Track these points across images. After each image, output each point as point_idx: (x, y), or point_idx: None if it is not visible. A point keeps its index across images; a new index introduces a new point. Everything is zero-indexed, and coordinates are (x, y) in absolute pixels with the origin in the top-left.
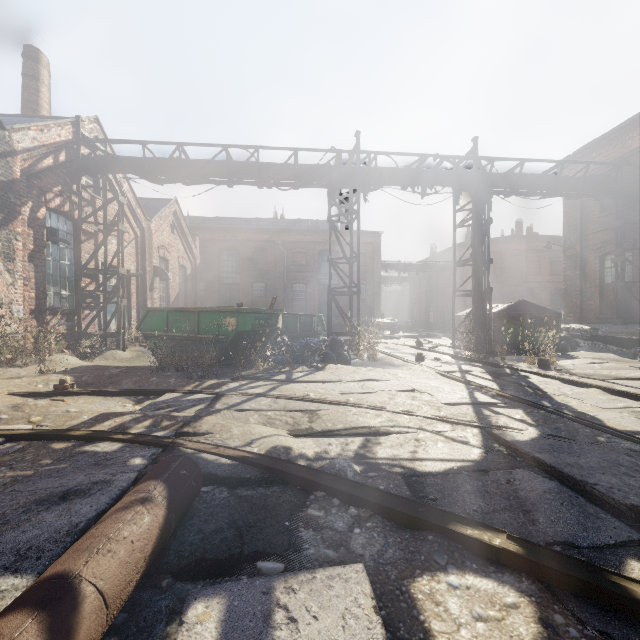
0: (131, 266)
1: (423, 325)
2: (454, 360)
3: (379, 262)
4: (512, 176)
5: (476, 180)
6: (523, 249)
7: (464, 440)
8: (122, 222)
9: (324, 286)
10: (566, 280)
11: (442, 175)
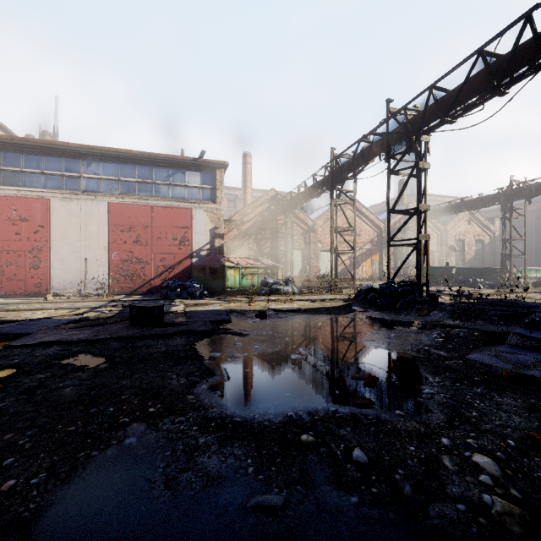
0: (434, 248)
1: None
2: None
3: None
4: None
5: None
6: None
7: None
8: None
9: None
10: None
11: None
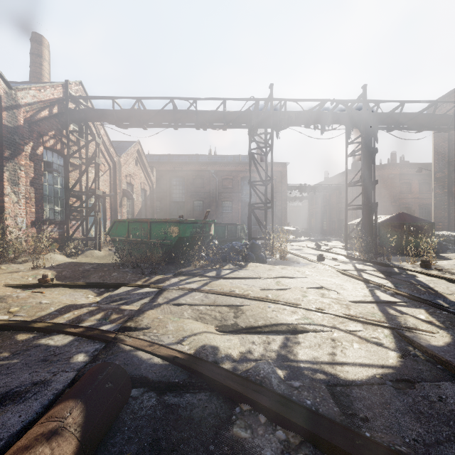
0: (106, 189)
1: (318, 231)
2: (348, 260)
3: (286, 185)
4: (394, 115)
5: (365, 118)
6: (397, 174)
7: (378, 342)
8: (98, 157)
9: (245, 203)
10: (436, 197)
11: (337, 116)
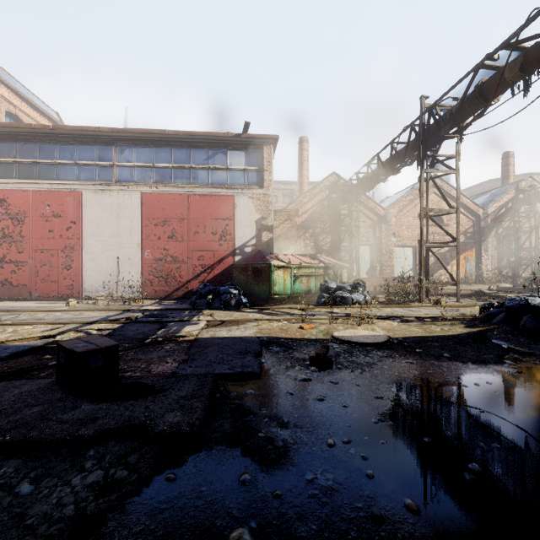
0: None
1: None
2: None
3: None
4: None
5: None
6: None
7: None
8: None
9: None
10: None
11: None
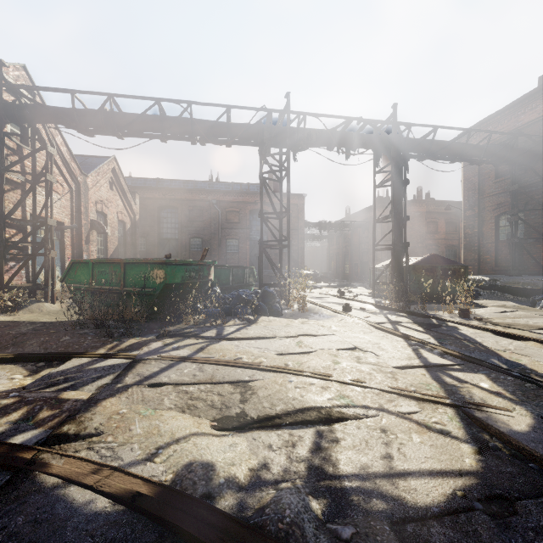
0: (65, 219)
1: (339, 276)
2: (378, 309)
3: (303, 221)
4: (426, 141)
5: (395, 143)
6: (424, 211)
7: (443, 429)
8: (51, 173)
9: (255, 241)
10: (466, 237)
11: (365, 138)
